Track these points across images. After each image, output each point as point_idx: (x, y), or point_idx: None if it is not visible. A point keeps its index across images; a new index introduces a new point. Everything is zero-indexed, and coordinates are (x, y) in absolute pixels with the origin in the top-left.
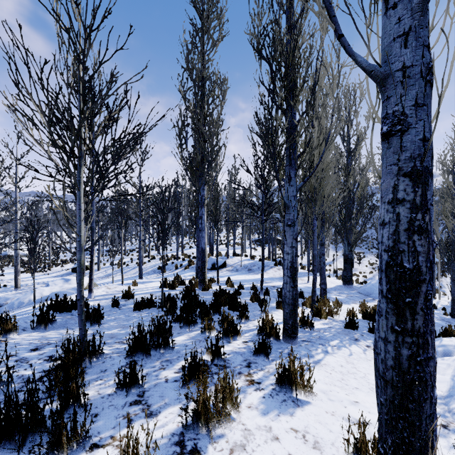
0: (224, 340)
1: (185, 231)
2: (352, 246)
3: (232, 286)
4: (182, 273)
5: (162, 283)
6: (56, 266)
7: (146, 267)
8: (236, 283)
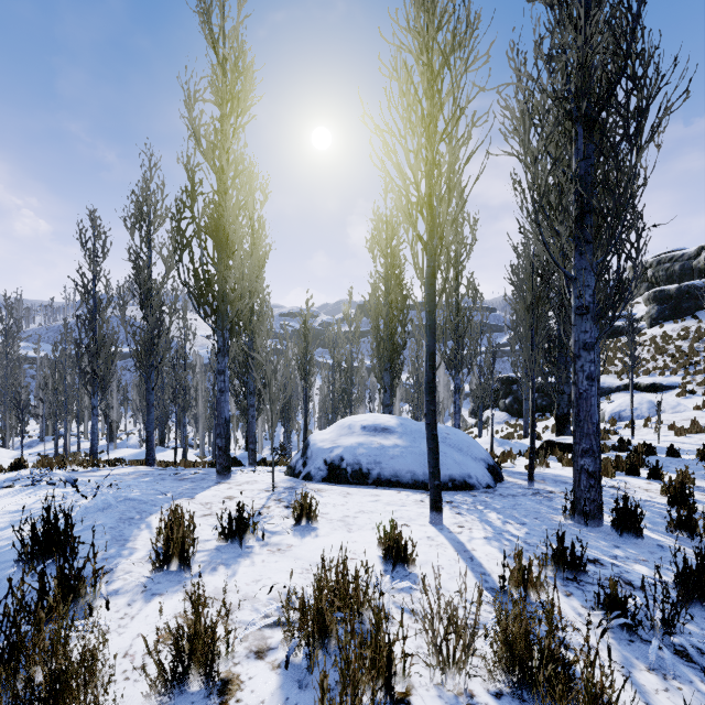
0: None
1: None
2: None
3: None
4: None
5: None
6: None
7: None
8: None
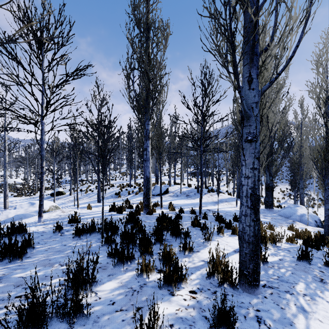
0: (165, 290)
1: (137, 166)
2: (273, 176)
3: (174, 210)
4: (133, 198)
5: (102, 210)
6: None
7: (106, 193)
8: (177, 207)
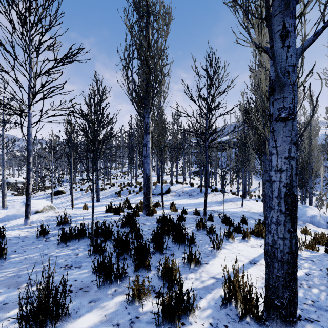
0: None
1: (139, 165)
2: None
3: (176, 211)
4: (133, 197)
5: (92, 212)
6: (41, 190)
7: (106, 192)
8: (179, 207)
